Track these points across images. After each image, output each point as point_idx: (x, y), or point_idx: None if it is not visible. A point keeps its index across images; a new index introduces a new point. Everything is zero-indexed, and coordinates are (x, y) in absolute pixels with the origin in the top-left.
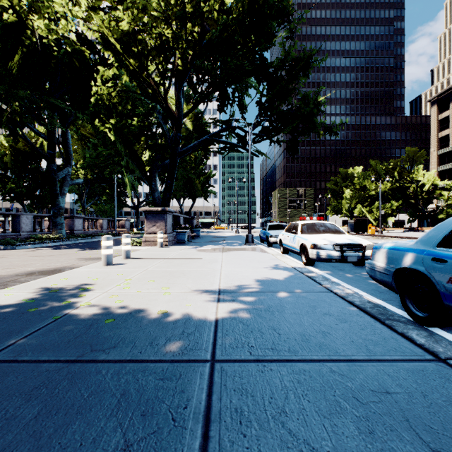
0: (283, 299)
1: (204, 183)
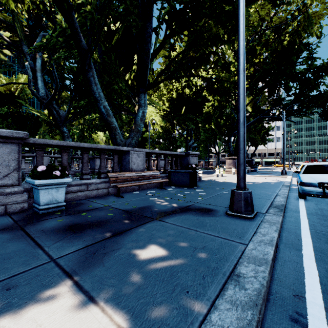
0: (264, 183)
1: (264, 135)
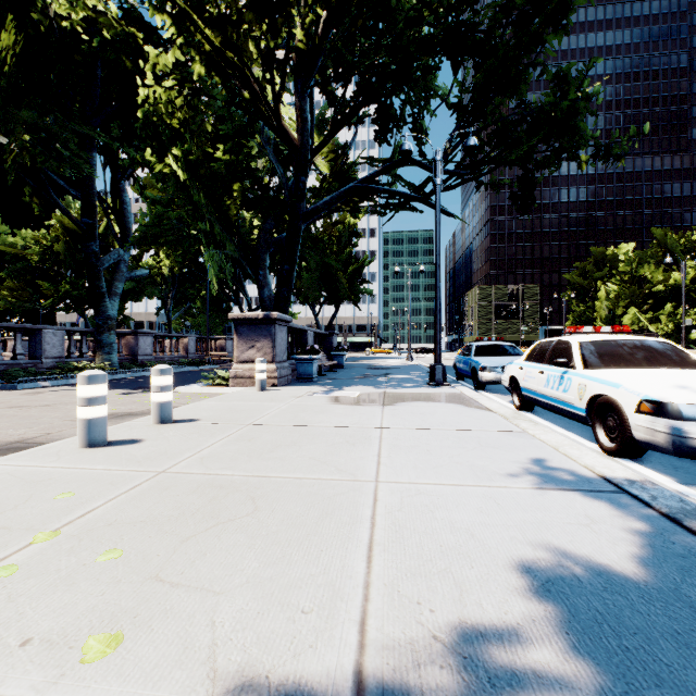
0: None
1: (353, 277)
